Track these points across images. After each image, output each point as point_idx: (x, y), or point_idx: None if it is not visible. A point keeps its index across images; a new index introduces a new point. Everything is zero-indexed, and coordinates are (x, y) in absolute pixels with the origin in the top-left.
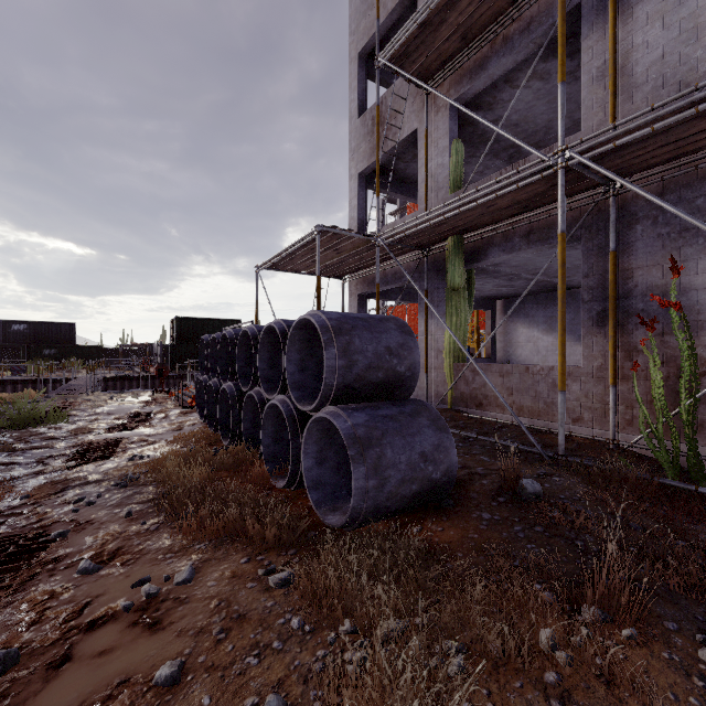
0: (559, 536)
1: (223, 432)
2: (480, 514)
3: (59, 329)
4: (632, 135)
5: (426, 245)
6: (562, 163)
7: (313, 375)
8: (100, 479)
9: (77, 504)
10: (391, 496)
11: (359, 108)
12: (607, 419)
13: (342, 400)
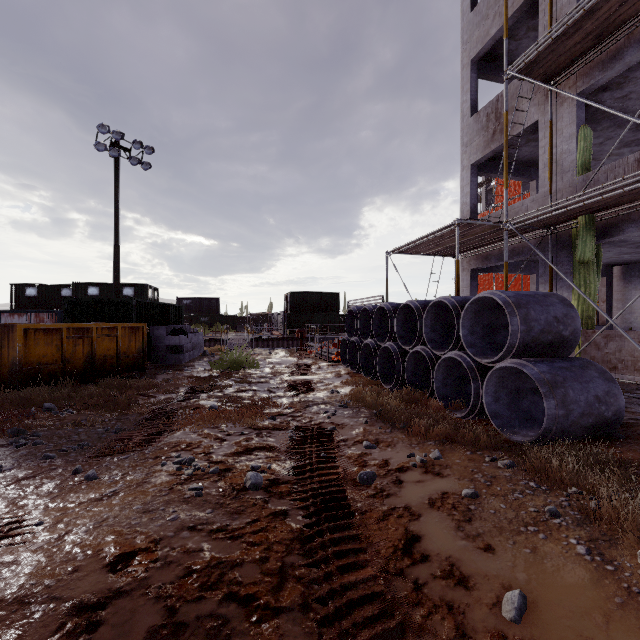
0: None
1: (382, 379)
2: None
3: (209, 302)
4: None
5: (551, 225)
6: None
7: (480, 337)
8: (324, 402)
9: (326, 414)
10: (573, 424)
11: (471, 107)
12: None
13: (519, 355)
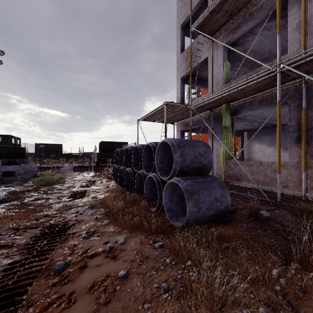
0: (279, 235)
1: (126, 189)
2: (241, 224)
3: (56, 146)
4: None
5: (212, 108)
6: (279, 70)
7: (166, 165)
8: (82, 205)
9: (76, 214)
10: (202, 215)
11: (181, 49)
12: (301, 186)
13: (180, 175)
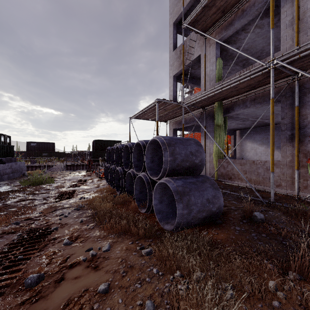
0: (274, 239)
1: (117, 188)
2: (235, 227)
3: (48, 145)
4: (309, 51)
5: (205, 106)
6: (272, 66)
7: (157, 164)
8: (69, 206)
9: (61, 216)
10: (193, 218)
11: (173, 46)
12: (294, 185)
13: (171, 175)
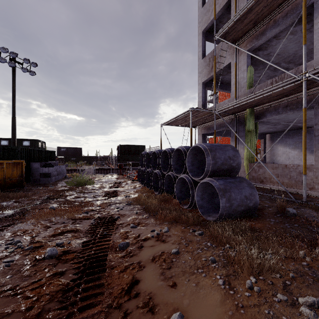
0: (305, 228)
1: (154, 189)
2: (270, 219)
3: (76, 150)
4: None
5: (236, 112)
6: (304, 79)
7: (196, 167)
8: (119, 202)
9: (117, 209)
10: (234, 210)
11: (202, 54)
12: None
13: (211, 176)
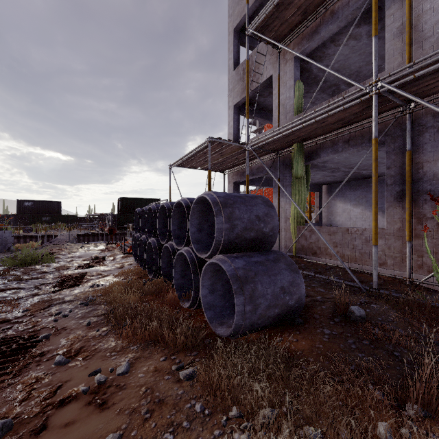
0: (381, 348)
1: (149, 270)
2: (322, 330)
3: (51, 205)
4: (427, 68)
5: (278, 149)
6: (375, 91)
7: (207, 234)
8: (72, 299)
9: (57, 316)
10: (261, 317)
11: (234, 63)
12: (404, 264)
13: (227, 251)
